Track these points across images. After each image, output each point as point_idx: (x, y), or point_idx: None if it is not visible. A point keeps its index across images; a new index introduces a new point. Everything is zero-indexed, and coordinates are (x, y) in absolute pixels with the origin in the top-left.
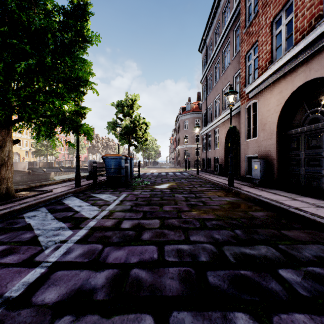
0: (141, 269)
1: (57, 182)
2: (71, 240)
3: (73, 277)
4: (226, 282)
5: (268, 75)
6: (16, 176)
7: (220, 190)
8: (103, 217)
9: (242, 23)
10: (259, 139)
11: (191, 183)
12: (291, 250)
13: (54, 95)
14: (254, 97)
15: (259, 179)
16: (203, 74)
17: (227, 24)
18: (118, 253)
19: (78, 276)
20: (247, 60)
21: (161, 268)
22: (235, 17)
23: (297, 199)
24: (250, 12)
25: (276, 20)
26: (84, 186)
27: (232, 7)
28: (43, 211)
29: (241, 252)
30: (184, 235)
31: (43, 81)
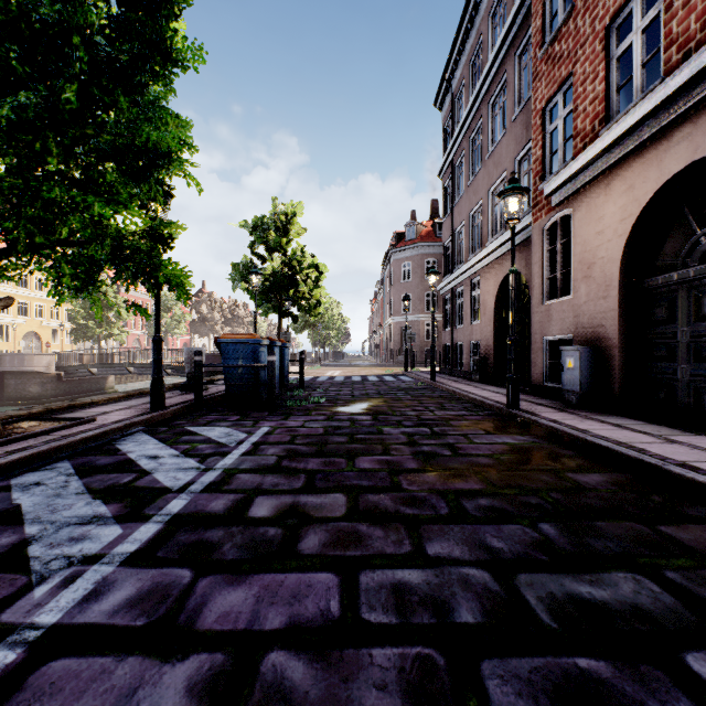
0: (293, 651)
1: (113, 398)
2: (113, 556)
3: (92, 681)
4: (542, 701)
5: (600, 150)
6: (31, 385)
7: (489, 418)
8: (207, 487)
9: (537, 34)
10: (578, 299)
11: (420, 399)
12: (703, 586)
13: (90, 189)
14: (564, 203)
15: (578, 392)
16: (446, 156)
17: (500, 40)
18: (232, 598)
19: (107, 678)
20: (547, 119)
21: (350, 647)
22: (518, 24)
23: (676, 440)
24: (554, 11)
25: (617, 22)
26: (173, 408)
27: (512, 2)
28: (61, 472)
29: (569, 595)
30: (410, 538)
31: (59, 151)
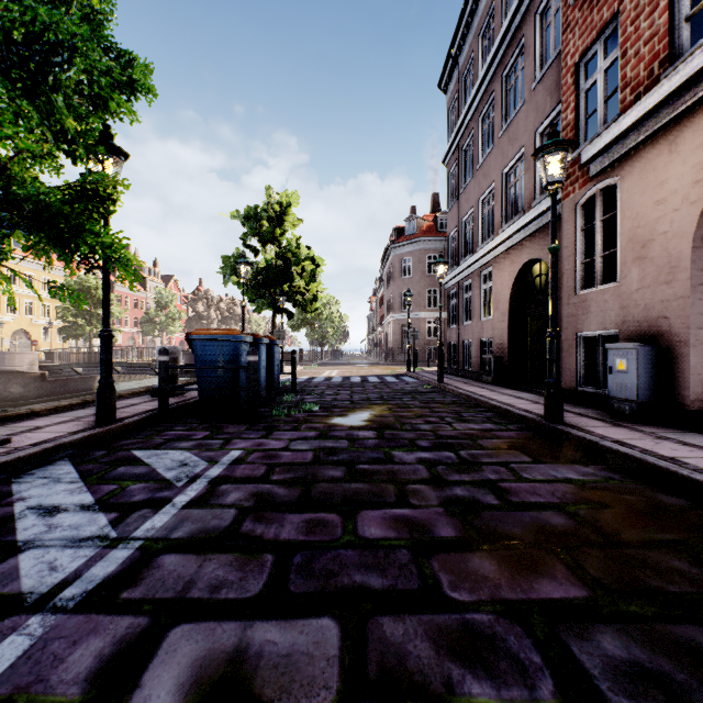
0: None
1: (63, 407)
2: None
3: None
4: None
5: (666, 95)
6: (12, 386)
7: (526, 434)
8: (91, 594)
9: None
10: (627, 286)
11: (431, 407)
12: None
13: None
14: (607, 171)
15: (633, 400)
16: (451, 140)
17: None
18: None
19: None
20: (581, 76)
21: None
22: None
23: None
24: None
25: None
26: (126, 421)
27: None
28: None
29: None
30: None
31: None
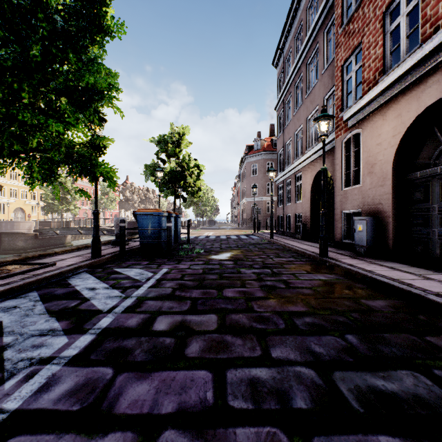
0: (180, 430)
1: (68, 250)
2: (61, 358)
3: None
4: None
5: (379, 91)
6: (18, 241)
7: (308, 262)
8: (126, 309)
9: (338, 18)
10: (365, 187)
11: (264, 251)
12: None
13: (50, 115)
14: (356, 125)
15: (365, 246)
16: (279, 97)
17: (314, 23)
18: (139, 389)
19: None
20: (345, 72)
21: (221, 427)
22: (326, 12)
23: (431, 277)
24: (349, 3)
25: (390, 9)
26: (106, 256)
27: None
28: (31, 299)
29: (369, 387)
30: (260, 346)
31: (29, 89)
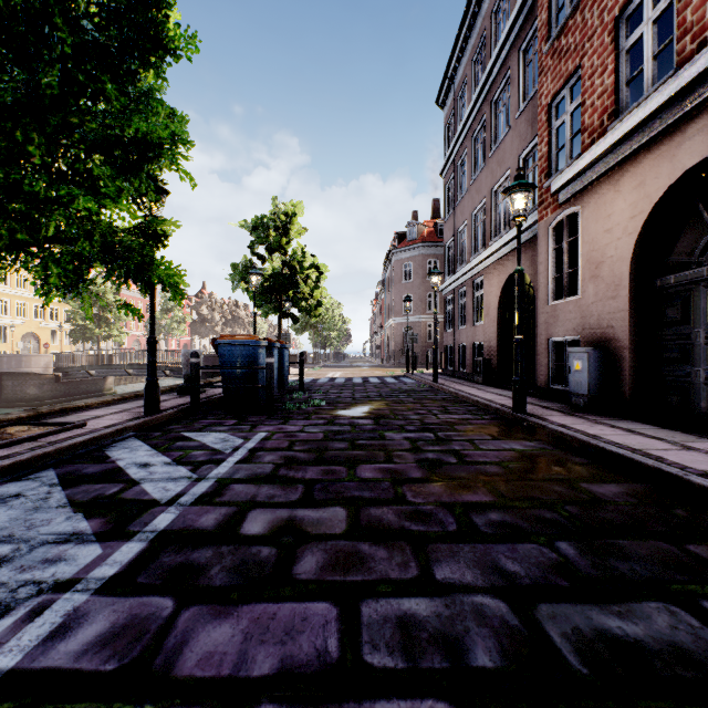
0: (284, 705)
1: (108, 401)
2: (89, 581)
3: None
4: None
5: (609, 145)
6: (29, 387)
7: (495, 422)
8: (198, 499)
9: (542, 28)
10: (586, 300)
11: (423, 402)
12: None
13: (76, 183)
14: (571, 201)
15: (586, 395)
16: (448, 155)
17: (504, 35)
18: (217, 635)
19: None
20: (553, 115)
21: (351, 700)
22: (523, 19)
23: (693, 446)
24: (559, 4)
25: (627, 13)
26: (168, 412)
27: None
28: (44, 482)
29: (597, 630)
30: (417, 560)
31: (40, 141)
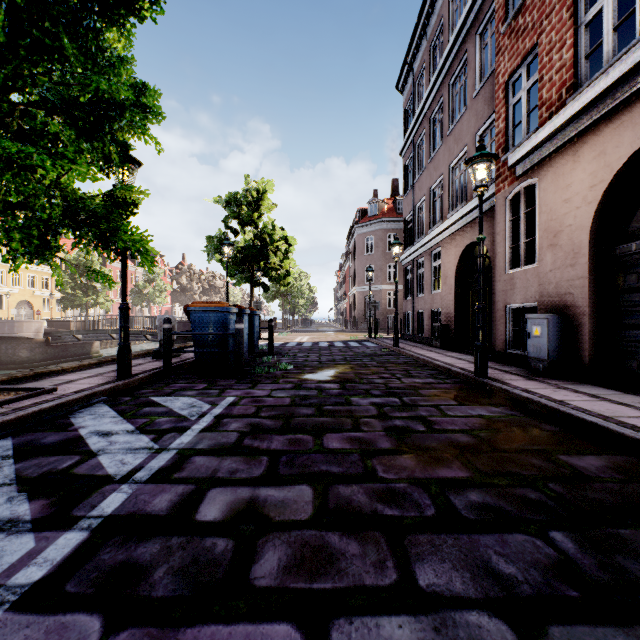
0: None
1: (84, 365)
2: (7, 590)
3: None
4: None
5: (569, 117)
6: (21, 350)
7: (458, 386)
8: (154, 475)
9: (499, 10)
10: (543, 268)
11: (386, 366)
12: None
13: (34, 143)
14: (529, 173)
15: (545, 359)
16: (407, 135)
17: (462, 20)
18: None
19: None
20: (510, 92)
21: None
22: (479, 4)
23: None
24: None
25: None
26: (140, 376)
27: None
28: None
29: None
30: (394, 558)
31: None
